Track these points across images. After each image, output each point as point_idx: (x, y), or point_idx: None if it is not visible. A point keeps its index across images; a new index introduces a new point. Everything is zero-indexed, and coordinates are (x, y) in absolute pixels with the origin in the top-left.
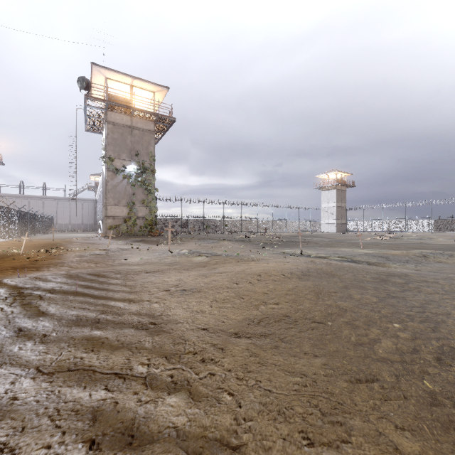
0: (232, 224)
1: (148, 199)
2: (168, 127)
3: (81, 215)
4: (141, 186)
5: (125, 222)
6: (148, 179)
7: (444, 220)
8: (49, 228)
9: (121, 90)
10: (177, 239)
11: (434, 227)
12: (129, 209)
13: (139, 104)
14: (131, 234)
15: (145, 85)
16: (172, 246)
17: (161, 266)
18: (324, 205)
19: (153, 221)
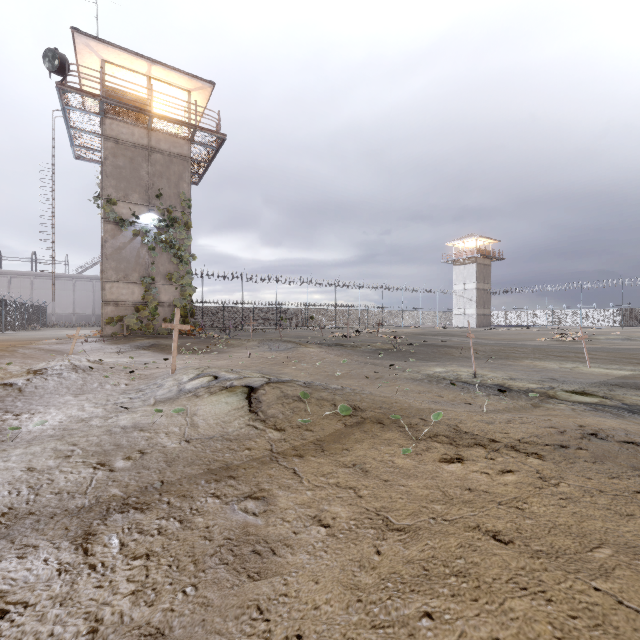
0: (322, 315)
1: (178, 272)
2: (214, 152)
3: (91, 302)
4: (165, 250)
5: (137, 312)
6: (180, 238)
7: (637, 310)
8: (36, 321)
9: (133, 87)
10: (221, 343)
11: (620, 320)
12: (144, 289)
13: (167, 114)
14: (149, 332)
15: (172, 77)
16: (204, 358)
17: (57, 475)
18: (458, 286)
19: (188, 310)
